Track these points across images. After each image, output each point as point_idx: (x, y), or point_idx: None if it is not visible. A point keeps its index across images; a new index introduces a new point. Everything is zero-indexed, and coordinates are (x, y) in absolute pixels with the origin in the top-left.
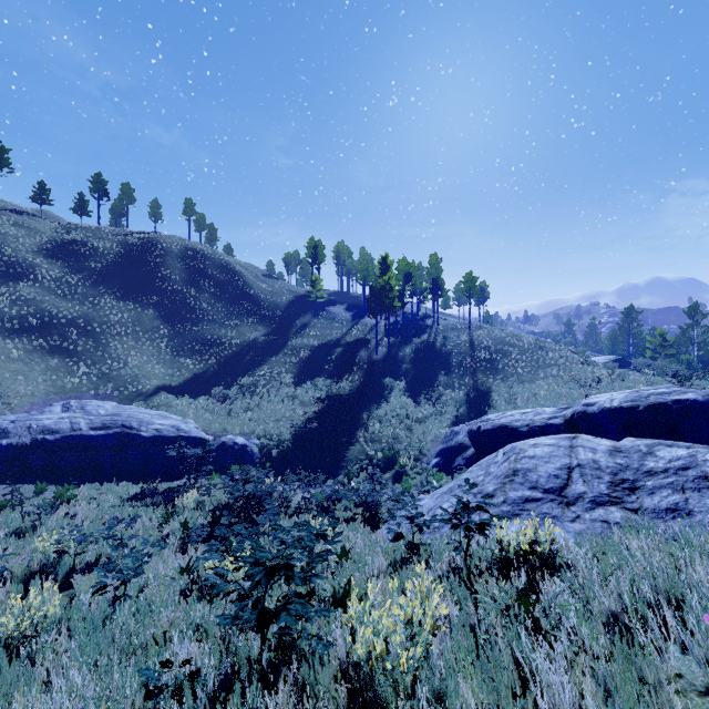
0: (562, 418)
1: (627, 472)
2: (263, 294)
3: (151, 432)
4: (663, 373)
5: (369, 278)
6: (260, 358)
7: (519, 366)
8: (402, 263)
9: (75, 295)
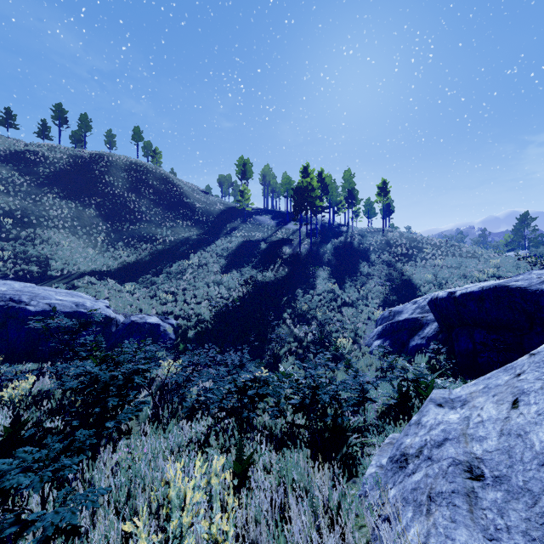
0: None
1: None
2: (198, 203)
3: (41, 306)
4: None
5: (291, 191)
6: (191, 252)
7: (436, 258)
8: (321, 174)
9: (19, 192)
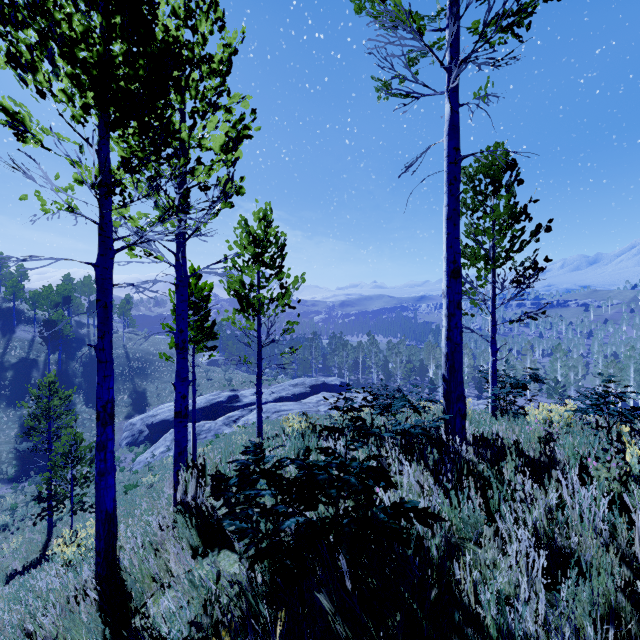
0: None
1: (199, 431)
2: None
3: None
4: (228, 370)
5: (20, 294)
6: None
7: (161, 371)
8: (61, 287)
9: None
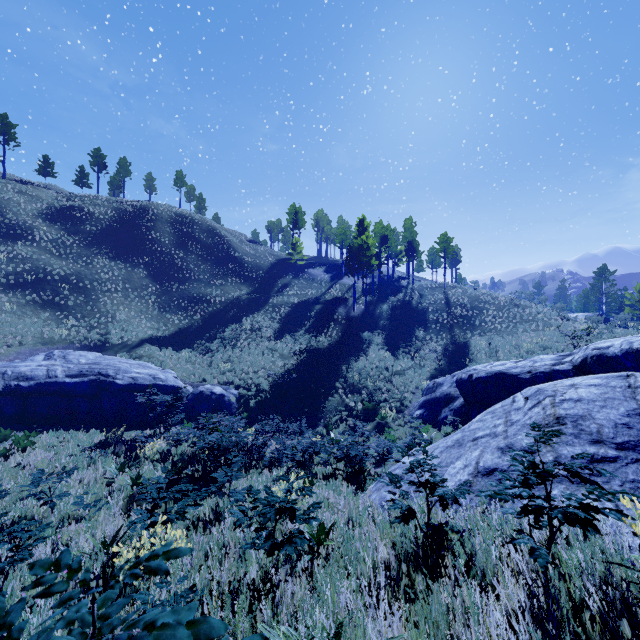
0: (569, 363)
1: None
2: (246, 256)
3: (126, 380)
4: None
5: (347, 242)
6: (243, 314)
7: (496, 321)
8: (378, 226)
9: (70, 254)
